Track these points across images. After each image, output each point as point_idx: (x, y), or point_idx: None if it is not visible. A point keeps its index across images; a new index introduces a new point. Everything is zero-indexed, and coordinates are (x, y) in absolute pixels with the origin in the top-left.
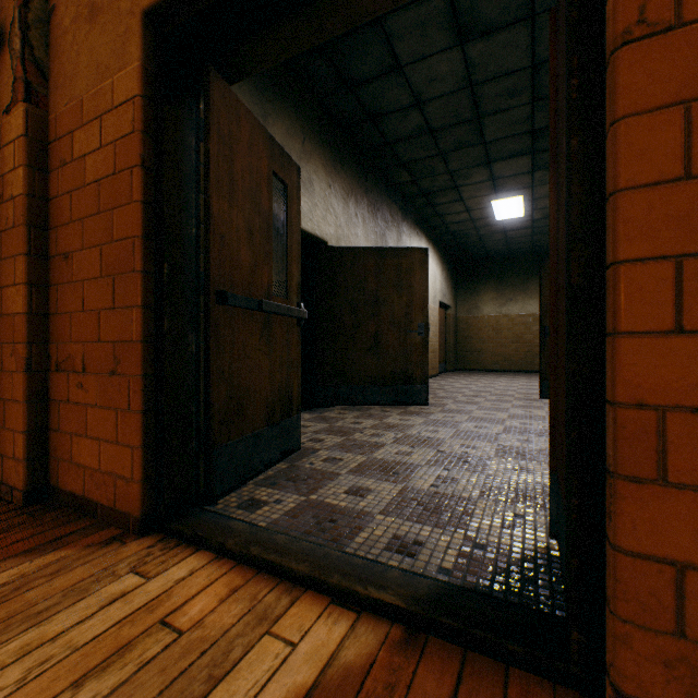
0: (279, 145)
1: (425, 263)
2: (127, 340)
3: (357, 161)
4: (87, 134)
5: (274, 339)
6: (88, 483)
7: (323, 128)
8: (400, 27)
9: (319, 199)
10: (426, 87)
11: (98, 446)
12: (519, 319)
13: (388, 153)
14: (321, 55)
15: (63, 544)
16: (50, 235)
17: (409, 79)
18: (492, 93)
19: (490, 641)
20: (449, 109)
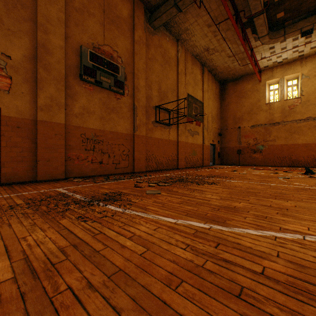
0: None
1: None
2: None
3: None
4: None
5: None
6: None
7: None
8: None
9: None
10: None
11: None
12: None
13: None
14: None
15: None
16: None
17: None
18: None
19: None
20: None
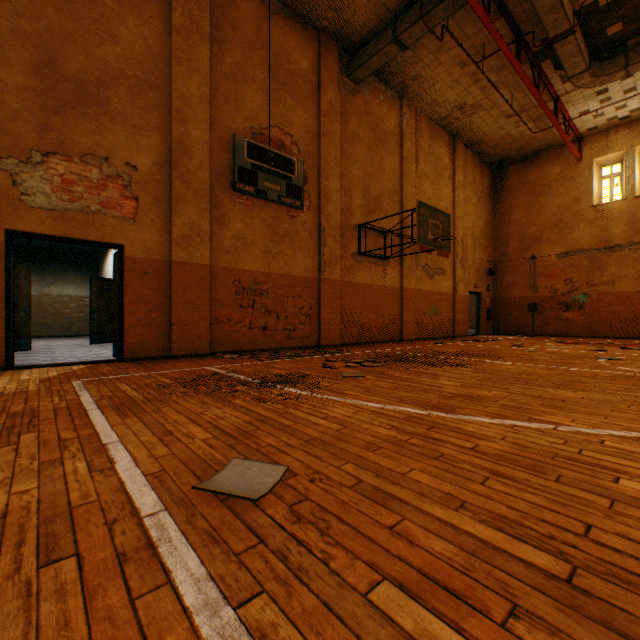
0: None
1: (30, 274)
2: None
3: None
4: None
5: None
6: None
7: None
8: None
9: None
10: None
11: None
12: (60, 298)
13: None
14: None
15: None
16: None
17: None
18: None
19: (109, 361)
20: None
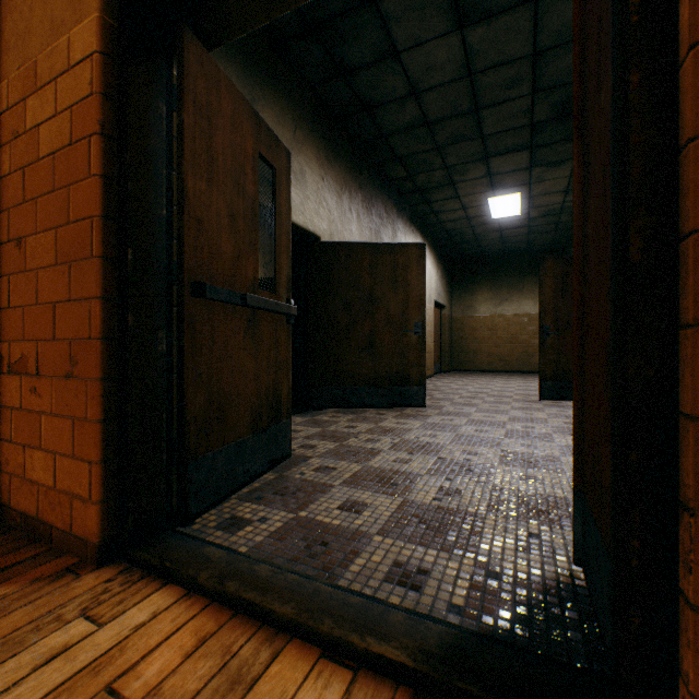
0: (266, 125)
1: (422, 259)
2: (84, 338)
3: (351, 154)
4: (41, 100)
5: (260, 338)
6: (42, 503)
7: (315, 117)
8: (397, 9)
9: (311, 191)
10: (424, 76)
11: (53, 460)
12: (514, 319)
13: (383, 146)
14: (313, 38)
15: (5, 579)
16: (2, 217)
17: (406, 66)
18: (491, 83)
19: None
20: (447, 100)
